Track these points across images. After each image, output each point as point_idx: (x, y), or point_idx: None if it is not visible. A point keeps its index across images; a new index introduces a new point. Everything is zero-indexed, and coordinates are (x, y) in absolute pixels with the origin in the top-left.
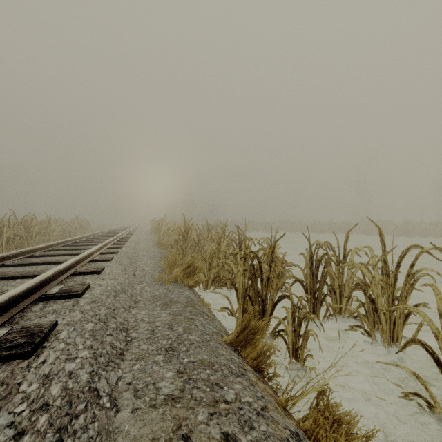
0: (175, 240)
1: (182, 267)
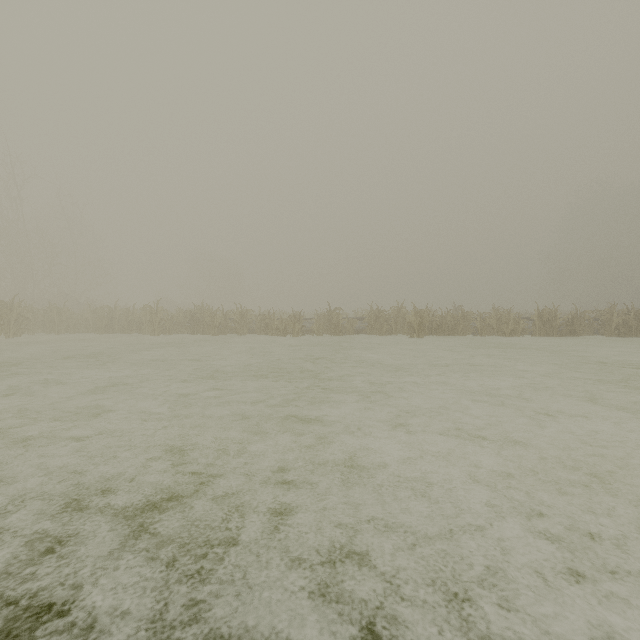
0: None
1: None
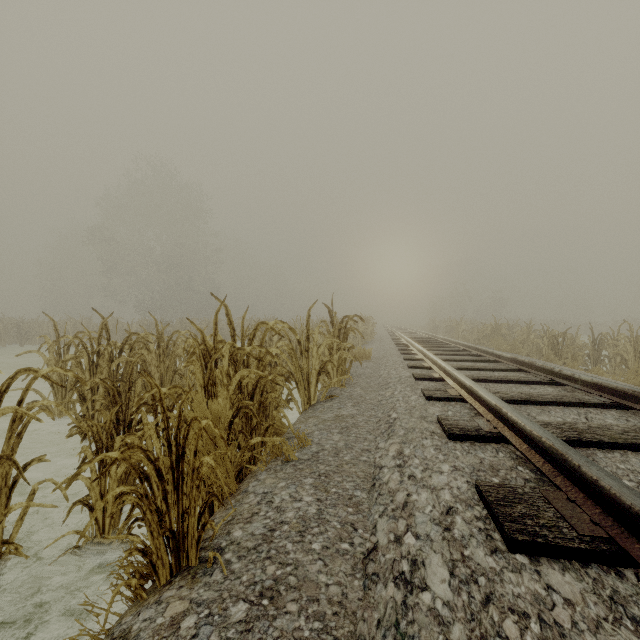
0: (478, 336)
1: (509, 345)
